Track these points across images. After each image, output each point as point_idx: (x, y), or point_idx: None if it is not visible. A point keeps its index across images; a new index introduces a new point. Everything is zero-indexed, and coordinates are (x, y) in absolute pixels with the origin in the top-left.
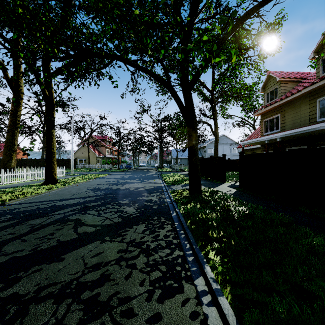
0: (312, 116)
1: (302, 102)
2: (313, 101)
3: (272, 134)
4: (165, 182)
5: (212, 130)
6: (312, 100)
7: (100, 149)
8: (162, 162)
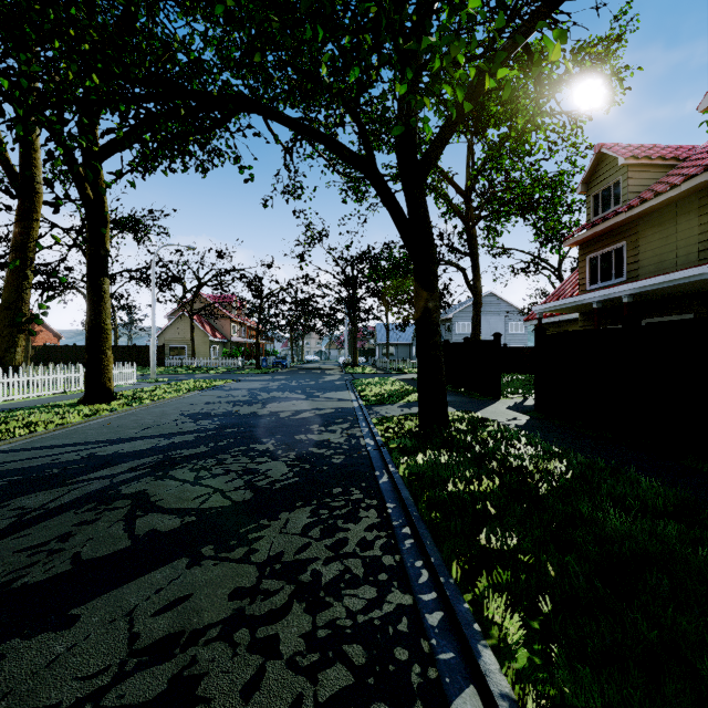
0: (705, 243)
1: (681, 213)
2: (707, 210)
3: (611, 288)
4: (361, 398)
5: (467, 281)
6: (705, 206)
7: (219, 325)
8: (354, 353)
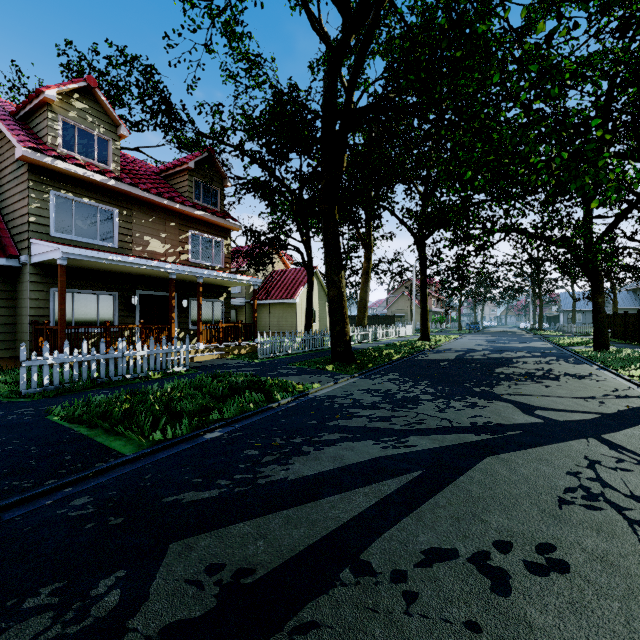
0: None
1: None
2: None
3: None
4: (558, 344)
5: None
6: None
7: None
8: (539, 319)
